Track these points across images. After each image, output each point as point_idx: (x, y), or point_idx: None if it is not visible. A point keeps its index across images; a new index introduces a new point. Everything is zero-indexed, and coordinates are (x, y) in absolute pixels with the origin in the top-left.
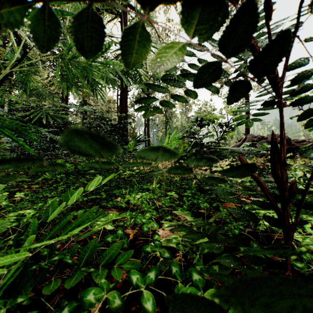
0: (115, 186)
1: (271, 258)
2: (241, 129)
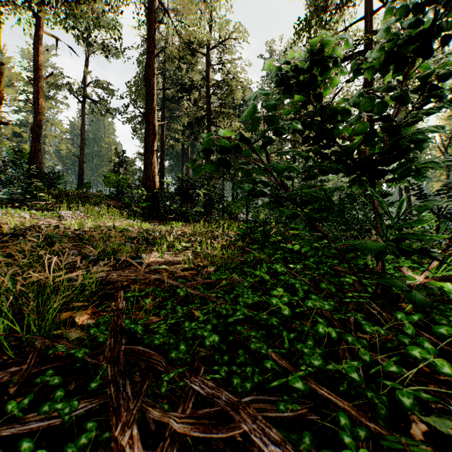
0: None
1: None
2: None
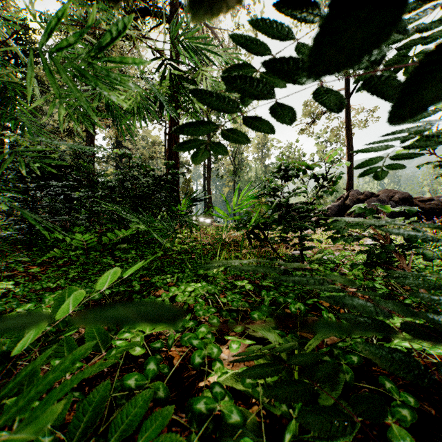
0: (157, 269)
1: (416, 407)
2: (340, 183)
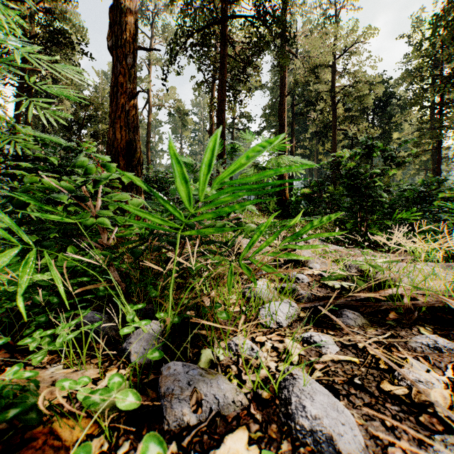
0: None
1: None
2: None
